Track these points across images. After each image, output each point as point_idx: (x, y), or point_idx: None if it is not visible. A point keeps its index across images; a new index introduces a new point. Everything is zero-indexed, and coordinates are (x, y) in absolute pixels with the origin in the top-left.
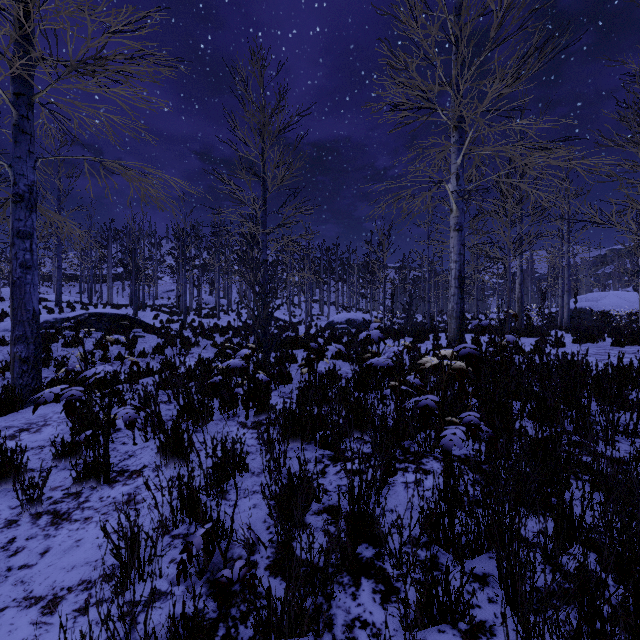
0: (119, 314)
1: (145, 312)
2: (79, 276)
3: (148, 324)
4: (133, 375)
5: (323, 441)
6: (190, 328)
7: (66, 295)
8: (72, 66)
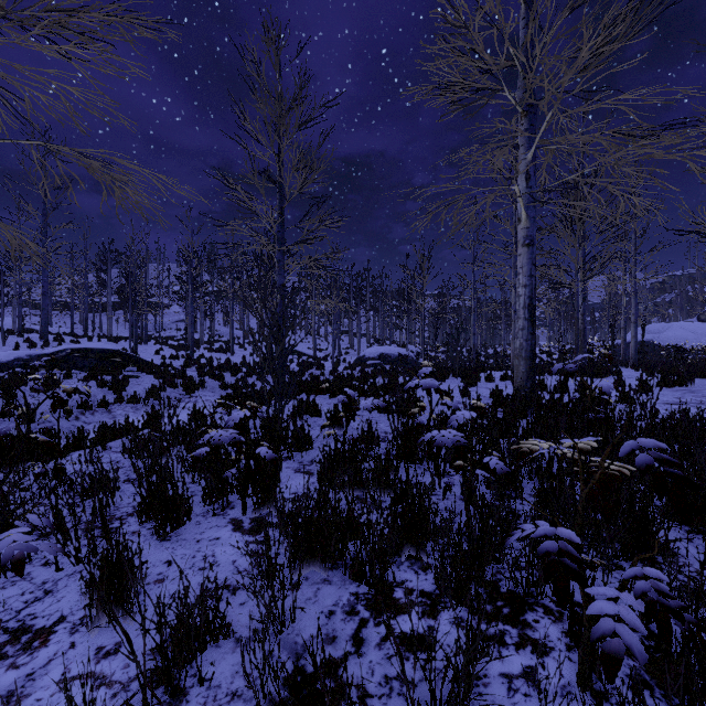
0: (109, 349)
1: (147, 346)
2: (70, 304)
3: (144, 361)
4: (105, 433)
5: (357, 569)
6: (196, 365)
7: (60, 326)
8: (2, 9)
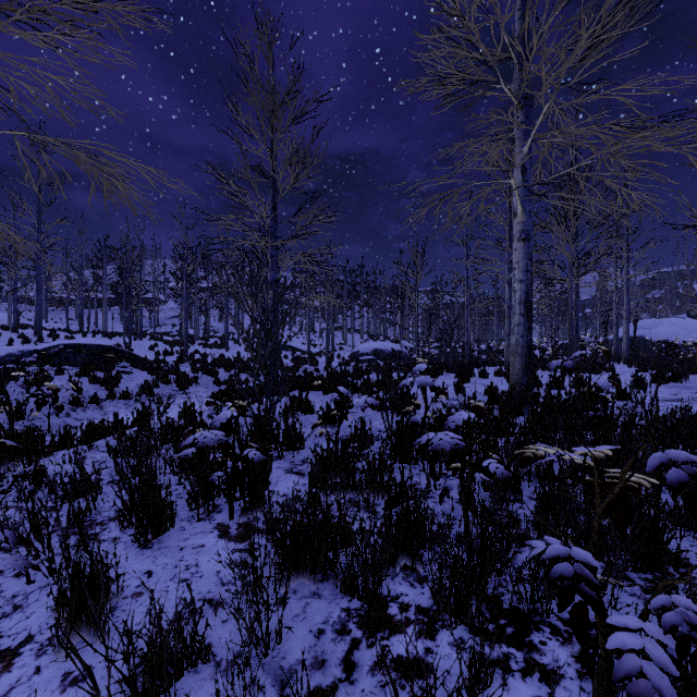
0: (102, 345)
1: (142, 341)
2: (65, 300)
3: (137, 357)
4: (93, 431)
5: (348, 582)
6: (190, 361)
7: (56, 321)
8: None
